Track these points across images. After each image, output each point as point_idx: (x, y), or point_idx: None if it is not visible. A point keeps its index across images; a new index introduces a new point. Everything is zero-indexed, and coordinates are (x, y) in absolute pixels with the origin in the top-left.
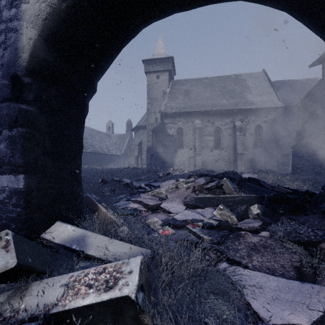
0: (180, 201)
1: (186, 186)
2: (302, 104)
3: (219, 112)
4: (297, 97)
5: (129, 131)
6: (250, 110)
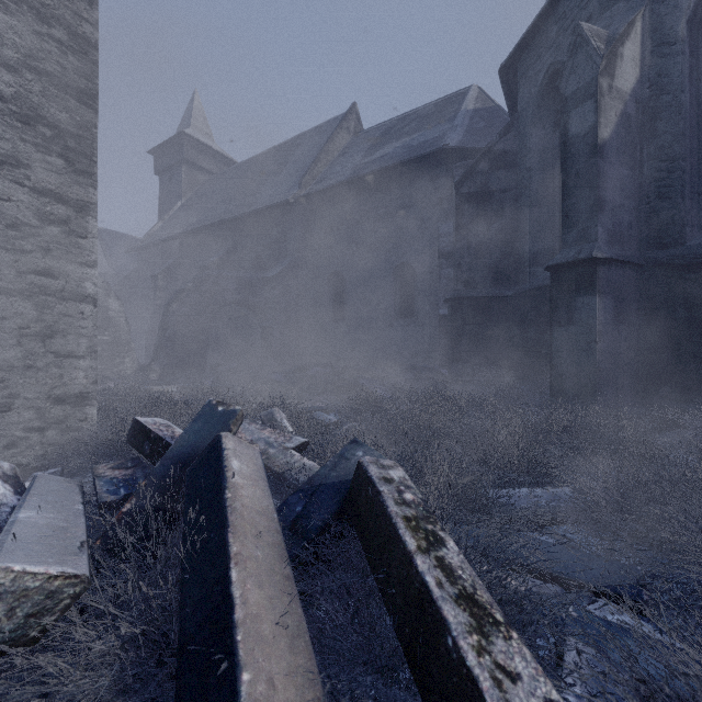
0: None
1: None
2: (120, 289)
3: None
4: (133, 264)
5: None
6: None
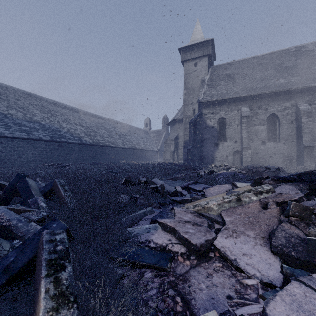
0: (257, 237)
1: (257, 199)
2: None
3: (274, 95)
4: None
5: (165, 127)
6: None
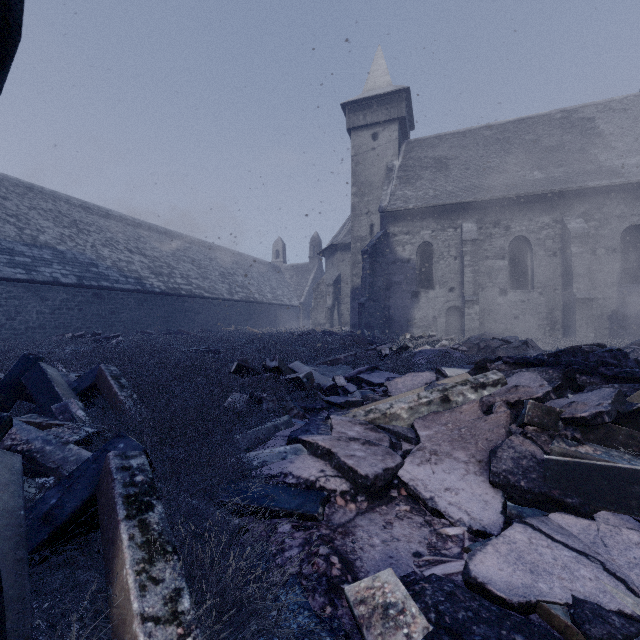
0: (471, 461)
1: (476, 398)
2: None
3: (522, 202)
4: None
5: (315, 258)
6: (608, 191)
